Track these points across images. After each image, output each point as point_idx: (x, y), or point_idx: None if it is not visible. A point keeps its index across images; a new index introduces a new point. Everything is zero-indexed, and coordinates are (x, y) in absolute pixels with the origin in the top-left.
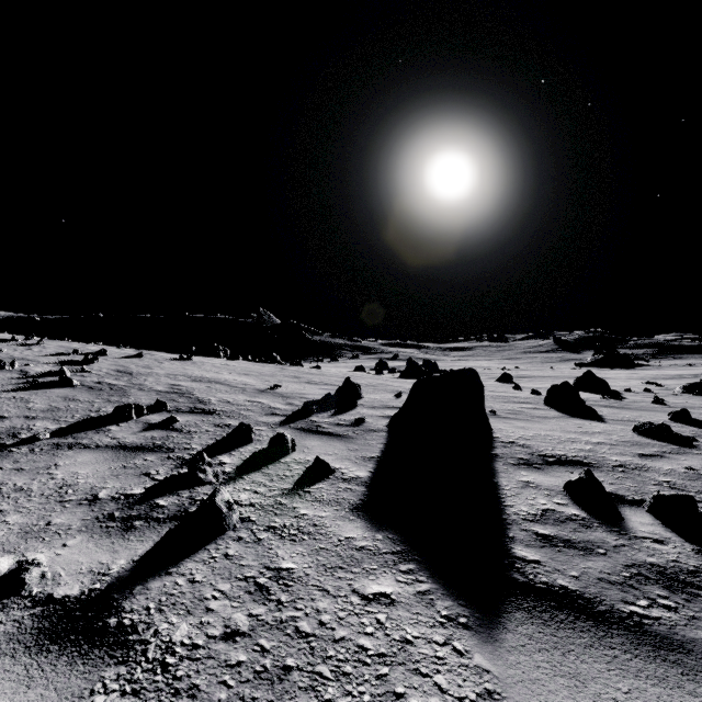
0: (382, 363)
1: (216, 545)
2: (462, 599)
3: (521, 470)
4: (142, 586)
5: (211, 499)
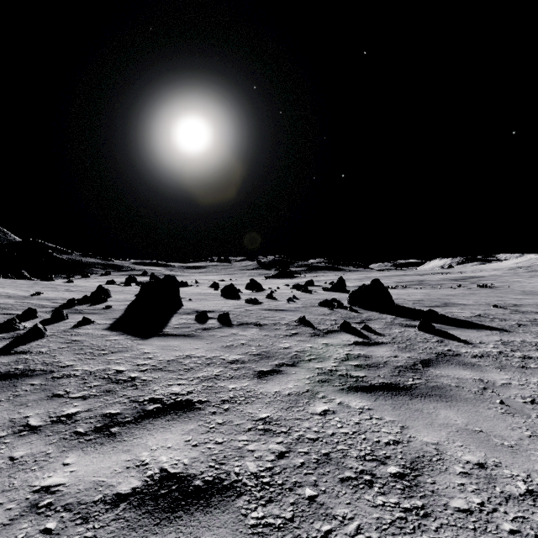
0: (131, 278)
1: (43, 339)
2: (140, 337)
3: (184, 315)
4: (17, 347)
5: (35, 326)
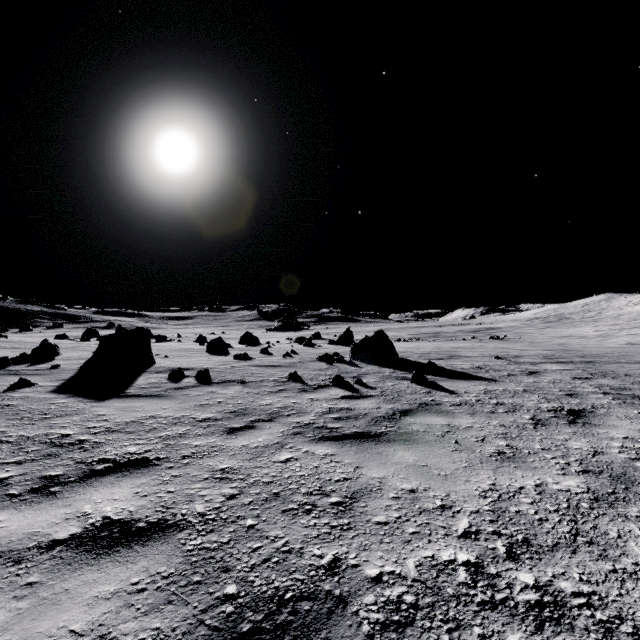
0: (91, 331)
1: None
2: (95, 399)
3: (155, 374)
4: None
5: None
